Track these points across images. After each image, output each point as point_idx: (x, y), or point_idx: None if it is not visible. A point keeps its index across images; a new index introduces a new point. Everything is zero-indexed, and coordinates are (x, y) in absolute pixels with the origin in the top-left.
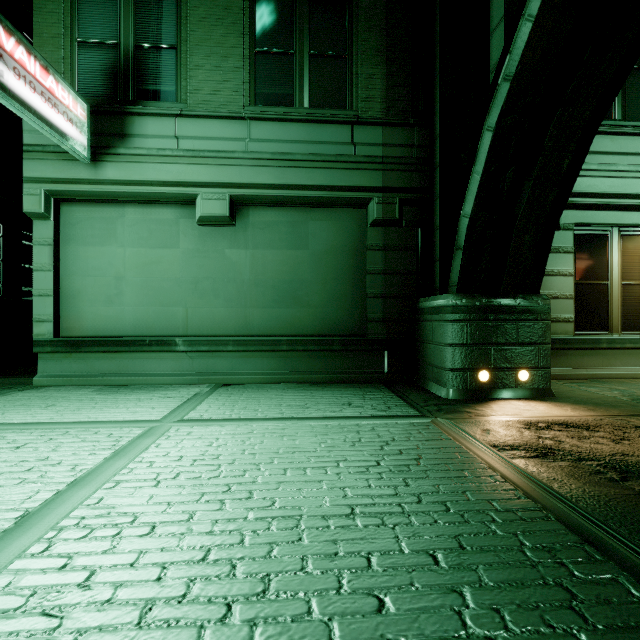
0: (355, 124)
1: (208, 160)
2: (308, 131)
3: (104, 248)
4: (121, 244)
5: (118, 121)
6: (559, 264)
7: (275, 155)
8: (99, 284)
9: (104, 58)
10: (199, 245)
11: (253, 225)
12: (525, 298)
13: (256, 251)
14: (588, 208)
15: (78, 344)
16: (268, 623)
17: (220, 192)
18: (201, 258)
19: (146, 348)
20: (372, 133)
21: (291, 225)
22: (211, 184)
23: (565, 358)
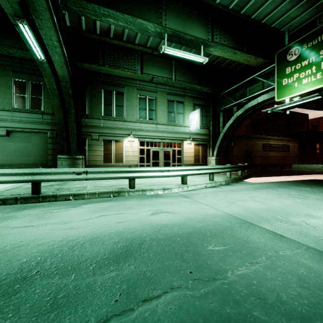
0: (43, 114)
1: None
2: (30, 115)
3: None
4: None
5: None
6: (99, 148)
7: (20, 120)
8: None
9: None
10: None
11: (15, 136)
12: (76, 156)
13: (15, 143)
14: (106, 136)
15: None
16: None
17: (3, 129)
18: None
19: None
20: (48, 116)
21: (26, 137)
22: (0, 127)
23: None
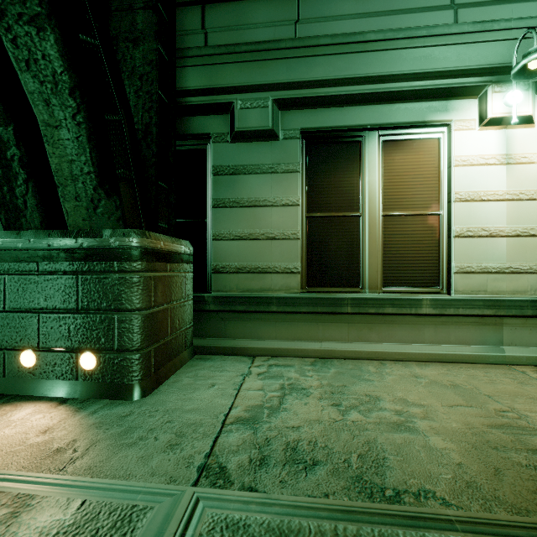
0: None
1: None
2: None
3: None
4: None
5: None
6: (277, 189)
7: None
8: None
9: None
10: None
11: None
12: (93, 236)
13: None
14: (321, 104)
15: None
16: None
17: None
18: None
19: None
20: None
21: None
22: None
23: (289, 326)
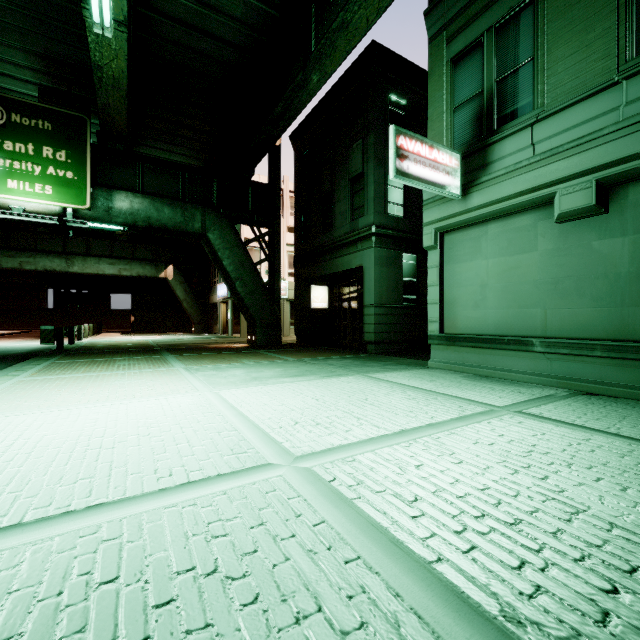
0: None
1: (567, 152)
2: None
3: (472, 263)
4: (484, 257)
5: (481, 155)
6: None
7: None
8: (468, 292)
9: (471, 109)
10: (559, 244)
11: (634, 205)
12: None
13: (639, 236)
14: None
15: (454, 339)
16: (503, 535)
17: (583, 181)
18: (561, 257)
19: (504, 346)
20: None
21: None
22: (571, 176)
23: None
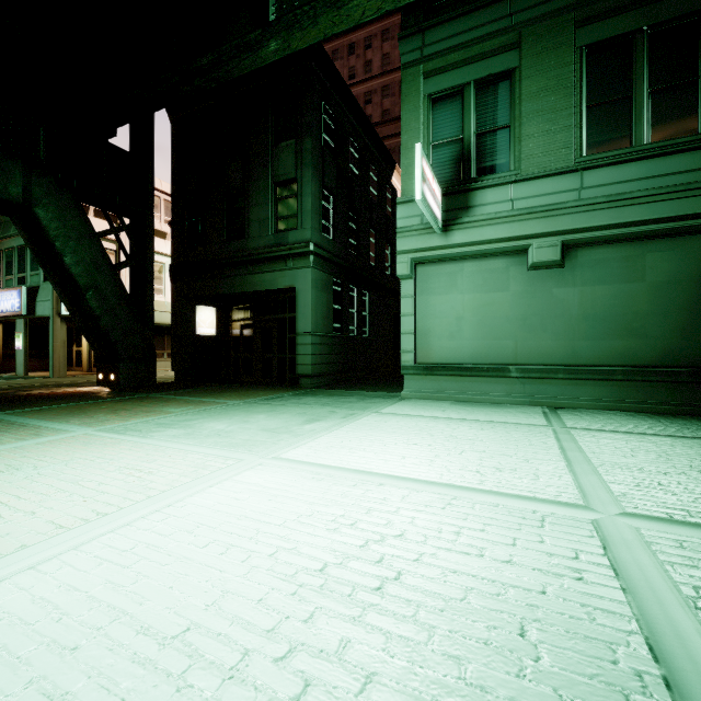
0: None
1: (540, 214)
2: (649, 167)
3: (447, 296)
4: (460, 292)
5: (463, 197)
6: None
7: (610, 197)
8: (444, 324)
9: (451, 151)
10: (527, 287)
11: (581, 264)
12: None
13: (584, 288)
14: None
15: (432, 369)
16: None
17: (552, 240)
18: (529, 298)
19: (484, 373)
20: None
21: (624, 260)
22: (543, 234)
23: None
